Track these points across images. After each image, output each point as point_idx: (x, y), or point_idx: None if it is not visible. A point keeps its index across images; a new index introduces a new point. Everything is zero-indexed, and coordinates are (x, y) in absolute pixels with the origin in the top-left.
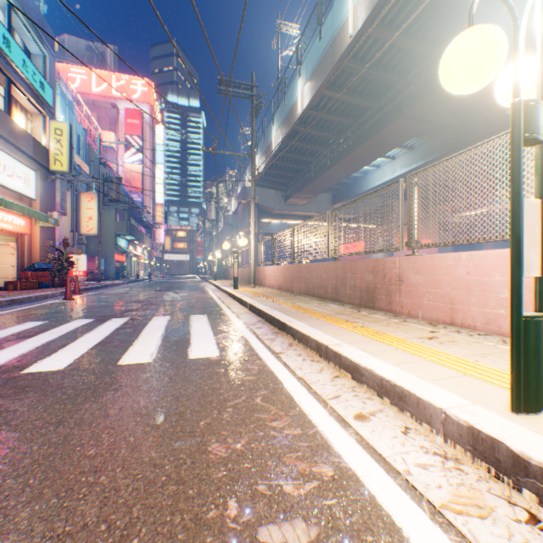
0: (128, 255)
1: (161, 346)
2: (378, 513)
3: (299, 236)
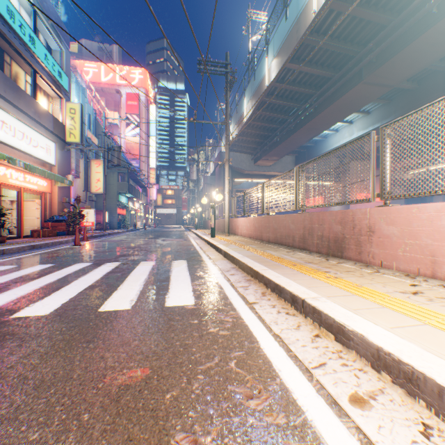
0: (128, 209)
1: (142, 292)
2: None
3: (267, 191)
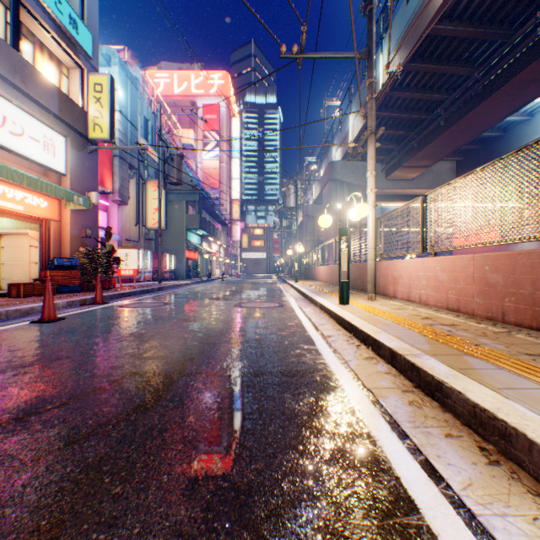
0: (202, 253)
1: None
2: None
3: None
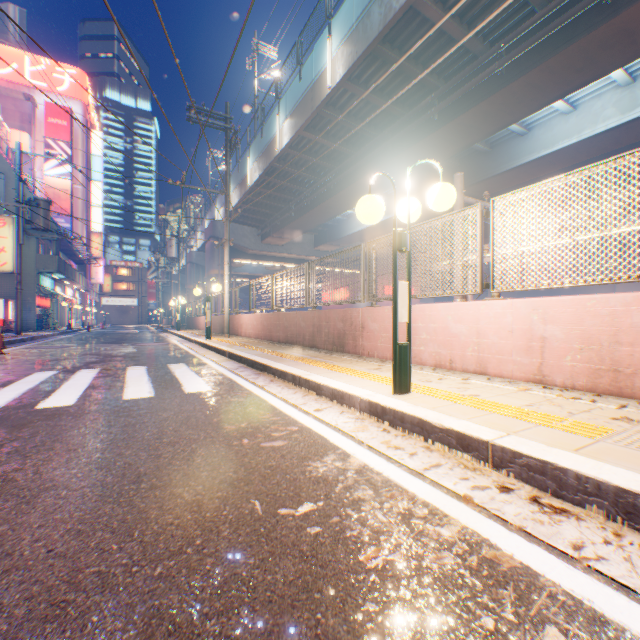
0: (54, 299)
1: (155, 387)
2: (318, 435)
3: (278, 284)
